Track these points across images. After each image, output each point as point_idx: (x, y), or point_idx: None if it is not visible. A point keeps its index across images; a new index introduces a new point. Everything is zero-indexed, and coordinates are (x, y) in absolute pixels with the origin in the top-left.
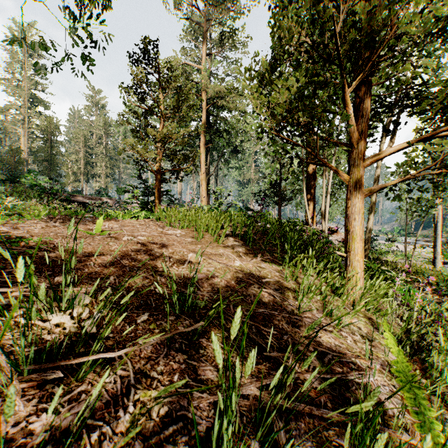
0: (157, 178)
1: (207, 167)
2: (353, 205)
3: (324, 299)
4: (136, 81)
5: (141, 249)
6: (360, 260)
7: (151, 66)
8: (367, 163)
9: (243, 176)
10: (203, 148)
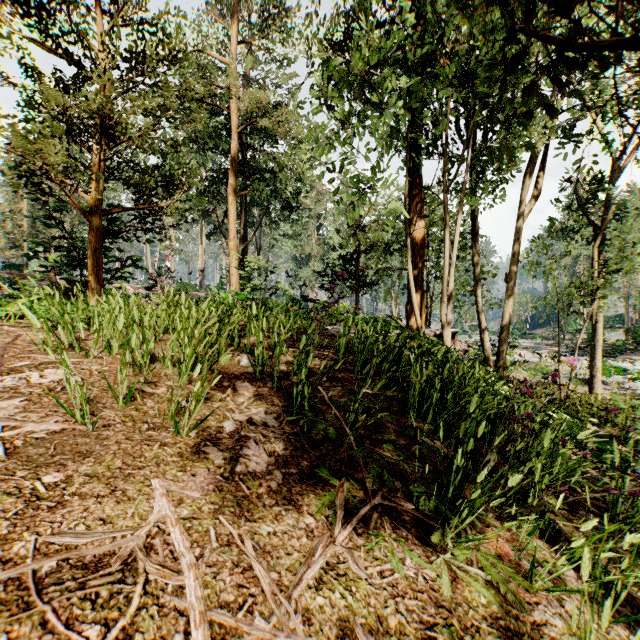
0: (91, 223)
1: (242, 230)
2: None
3: None
4: None
5: None
6: None
7: None
8: None
9: (300, 249)
10: (233, 197)
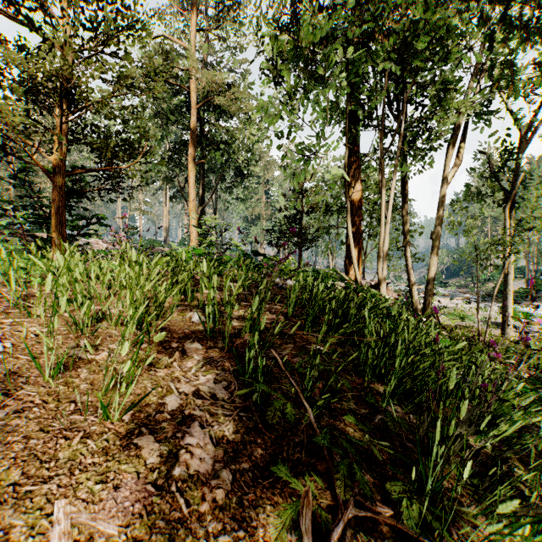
0: (54, 183)
1: (200, 194)
2: None
3: None
4: None
5: None
6: None
7: None
8: None
9: (251, 210)
10: (192, 165)
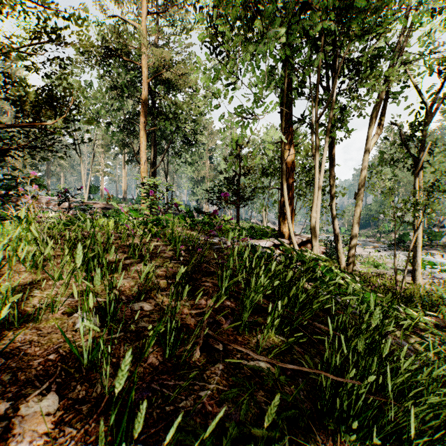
0: None
1: (152, 158)
2: None
3: None
4: None
5: None
6: None
7: None
8: None
9: (197, 173)
10: (143, 132)
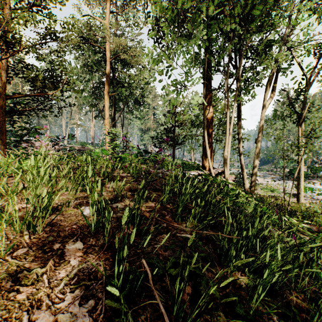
0: None
1: (112, 114)
2: None
3: None
4: None
5: None
6: None
7: None
8: None
9: (144, 125)
10: (107, 96)
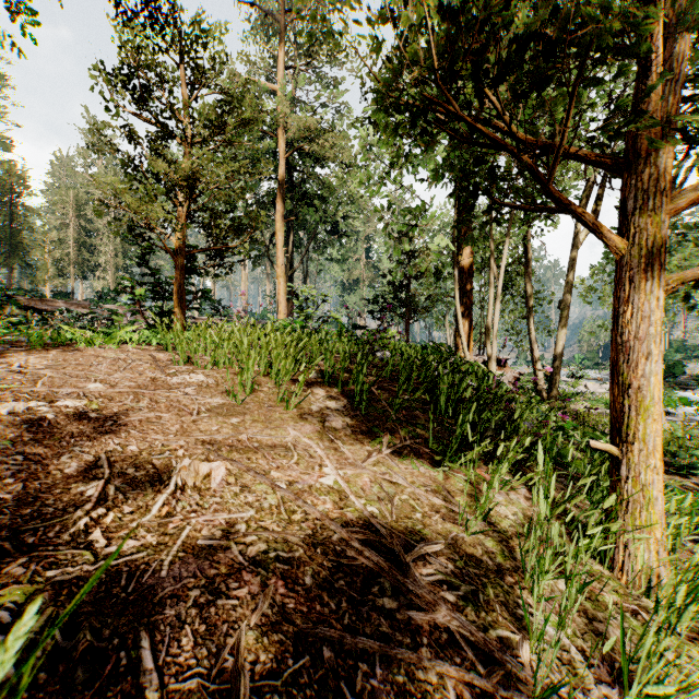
0: (176, 263)
1: (288, 256)
2: (643, 317)
3: (581, 591)
4: (129, 63)
5: (21, 453)
6: (661, 467)
7: (162, 37)
8: (679, 205)
9: (348, 273)
10: (281, 223)
